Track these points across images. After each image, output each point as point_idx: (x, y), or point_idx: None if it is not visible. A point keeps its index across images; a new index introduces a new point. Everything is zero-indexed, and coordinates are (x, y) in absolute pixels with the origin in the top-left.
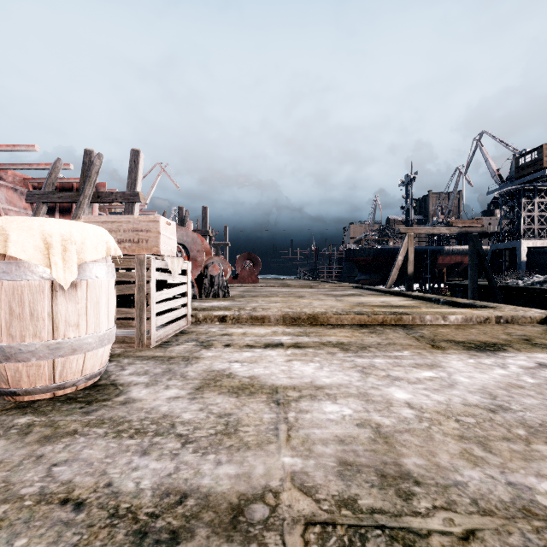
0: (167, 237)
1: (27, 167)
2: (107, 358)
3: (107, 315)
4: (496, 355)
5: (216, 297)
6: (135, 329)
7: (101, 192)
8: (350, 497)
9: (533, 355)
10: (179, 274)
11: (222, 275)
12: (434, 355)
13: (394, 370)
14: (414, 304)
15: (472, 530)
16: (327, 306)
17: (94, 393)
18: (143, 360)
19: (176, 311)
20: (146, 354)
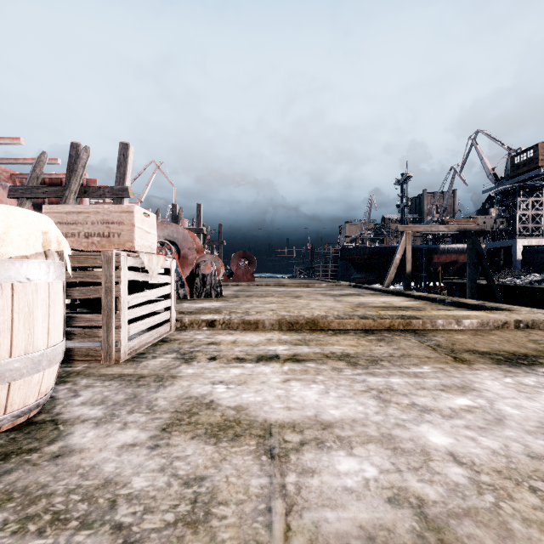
0: (144, 230)
1: (13, 162)
2: (49, 384)
3: (46, 329)
4: (534, 371)
5: (208, 297)
6: (101, 340)
7: (88, 187)
8: None
9: None
10: (161, 274)
11: (215, 274)
12: (461, 372)
13: (418, 395)
14: (417, 305)
15: None
16: (326, 307)
17: (21, 438)
18: (105, 380)
19: (156, 316)
20: (112, 371)
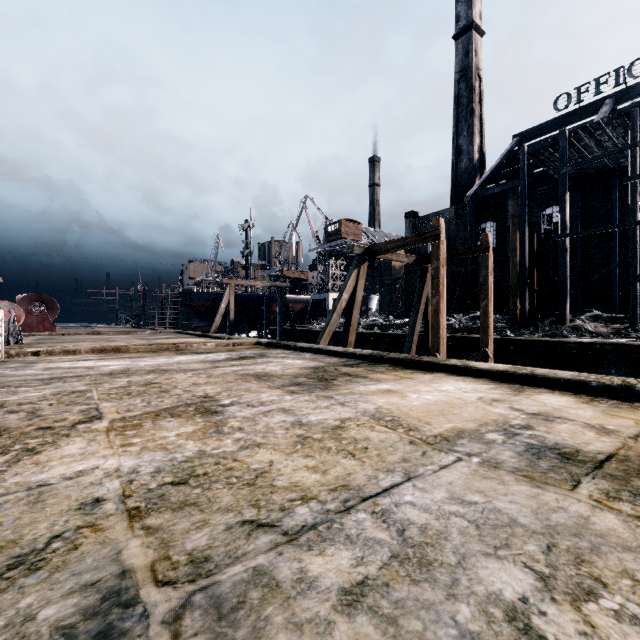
0: None
1: None
2: None
3: None
4: (205, 354)
5: (5, 344)
6: None
7: None
8: (111, 372)
9: (221, 353)
10: None
11: (14, 321)
12: (176, 356)
13: (150, 360)
14: None
15: (139, 371)
16: None
17: None
18: None
19: None
20: None
